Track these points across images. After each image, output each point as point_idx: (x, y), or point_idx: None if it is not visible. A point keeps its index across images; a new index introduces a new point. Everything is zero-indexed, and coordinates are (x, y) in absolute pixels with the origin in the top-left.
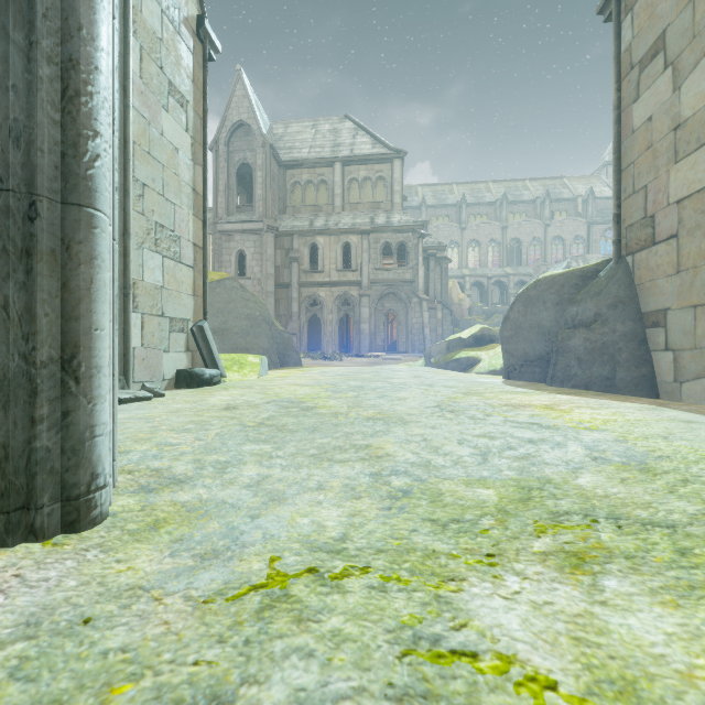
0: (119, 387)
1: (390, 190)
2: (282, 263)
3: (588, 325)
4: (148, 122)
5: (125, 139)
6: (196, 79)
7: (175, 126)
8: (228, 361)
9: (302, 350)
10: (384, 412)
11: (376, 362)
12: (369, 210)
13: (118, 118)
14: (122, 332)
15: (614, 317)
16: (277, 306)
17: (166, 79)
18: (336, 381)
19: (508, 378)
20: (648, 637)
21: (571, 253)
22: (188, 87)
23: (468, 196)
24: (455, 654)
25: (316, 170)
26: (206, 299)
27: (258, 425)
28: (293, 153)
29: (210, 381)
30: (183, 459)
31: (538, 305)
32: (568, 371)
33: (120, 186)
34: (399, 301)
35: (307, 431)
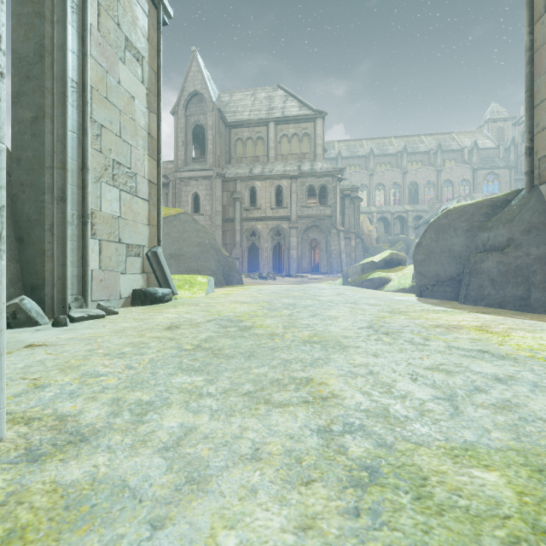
0: (77, 305)
1: (313, 143)
2: (228, 203)
3: (501, 249)
4: (105, 71)
5: (83, 84)
6: (151, 39)
7: (131, 77)
8: (181, 281)
9: (243, 271)
10: (320, 334)
11: (302, 281)
12: (297, 160)
13: (76, 64)
14: (81, 256)
15: (527, 242)
16: (223, 237)
17: (123, 35)
18: (271, 299)
19: (421, 296)
20: None
21: (458, 193)
22: (144, 45)
23: (375, 149)
24: None
25: (255, 128)
26: (160, 228)
27: (194, 349)
28: (236, 116)
29: (163, 299)
30: (100, 399)
31: (449, 232)
32: (482, 291)
33: (79, 126)
34: (321, 232)
35: (243, 356)
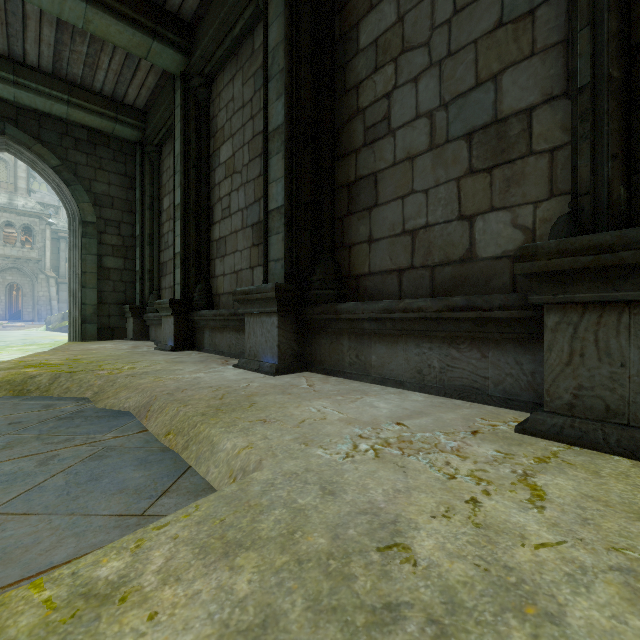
0: None
1: (14, 173)
2: None
3: None
4: None
5: None
6: None
7: None
8: None
9: None
10: None
11: None
12: None
13: None
14: None
15: None
16: None
17: None
18: None
19: None
20: (28, 347)
21: None
22: None
23: None
24: (4, 349)
25: None
26: None
27: None
28: None
29: None
30: None
31: None
32: None
33: None
34: (24, 275)
35: None
